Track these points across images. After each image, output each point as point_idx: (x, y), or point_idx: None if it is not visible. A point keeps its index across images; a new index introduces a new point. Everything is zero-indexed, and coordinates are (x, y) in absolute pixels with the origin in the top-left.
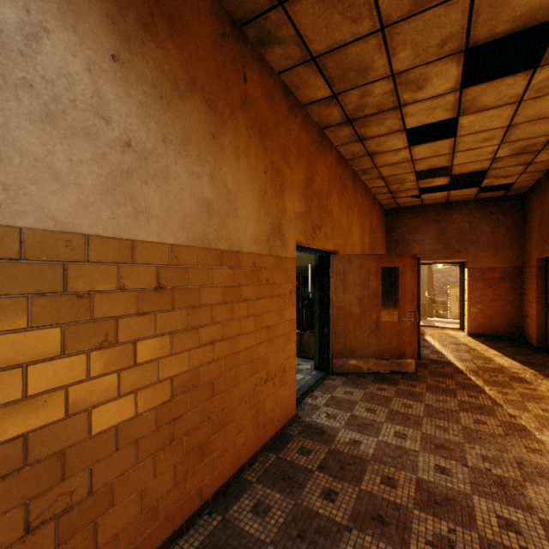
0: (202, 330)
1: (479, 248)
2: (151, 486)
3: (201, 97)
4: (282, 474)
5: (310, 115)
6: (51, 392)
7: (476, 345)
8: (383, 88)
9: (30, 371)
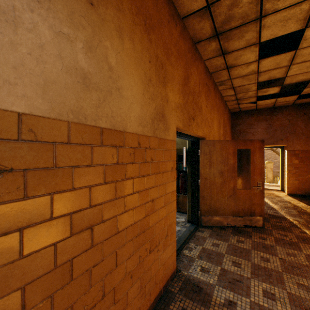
0: (75, 216)
1: (295, 137)
2: None
3: None
4: None
5: (186, 29)
6: None
7: (297, 202)
8: None
9: None
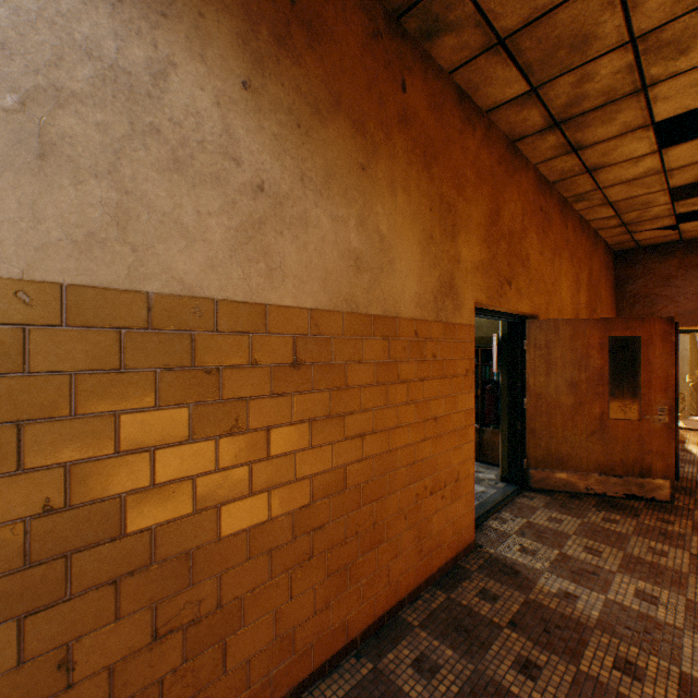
0: (348, 419)
1: None
2: (286, 609)
3: (346, 119)
4: (455, 623)
5: (494, 125)
6: (179, 482)
7: None
8: (615, 64)
9: (157, 455)
